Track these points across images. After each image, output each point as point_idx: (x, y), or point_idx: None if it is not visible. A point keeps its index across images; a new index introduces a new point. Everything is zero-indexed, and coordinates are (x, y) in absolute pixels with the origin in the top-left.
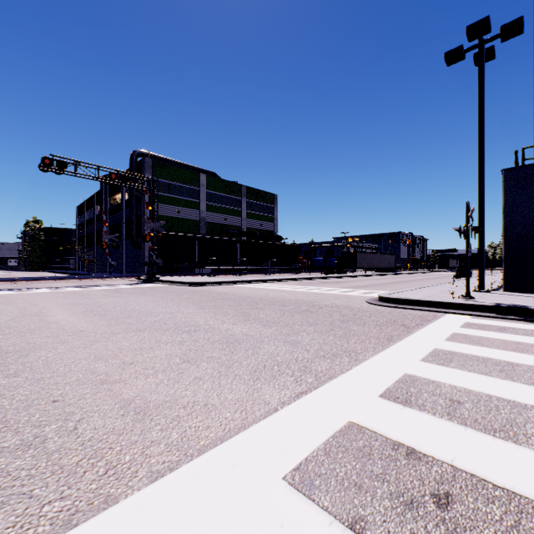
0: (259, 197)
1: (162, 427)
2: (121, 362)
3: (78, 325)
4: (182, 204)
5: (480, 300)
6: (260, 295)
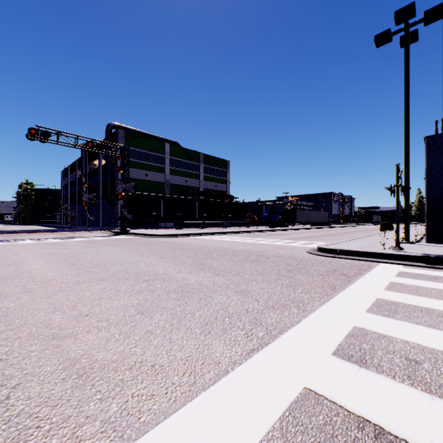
0: (214, 163)
1: (102, 396)
2: (77, 313)
3: (48, 275)
4: (149, 169)
5: (408, 251)
6: (215, 246)
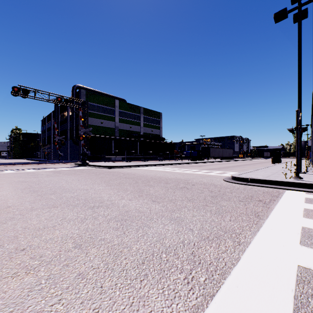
0: (151, 114)
1: None
2: (14, 247)
3: (9, 201)
4: (104, 118)
5: (306, 180)
6: (151, 175)
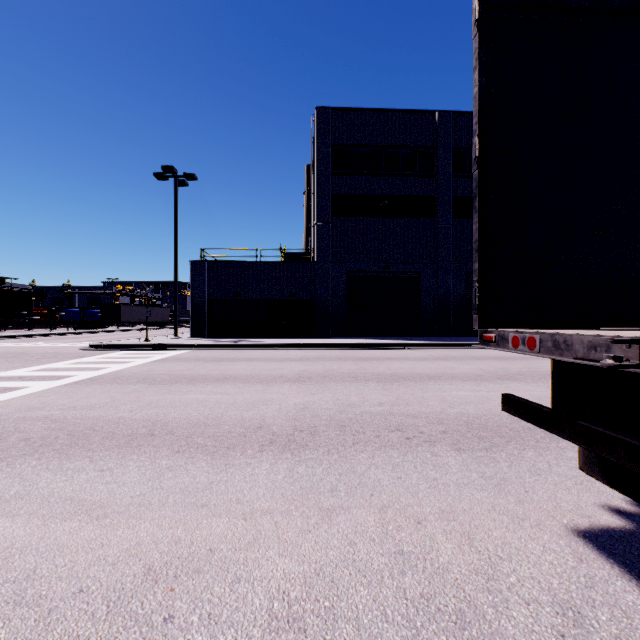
0: None
1: None
2: None
3: None
4: None
5: (154, 342)
6: None
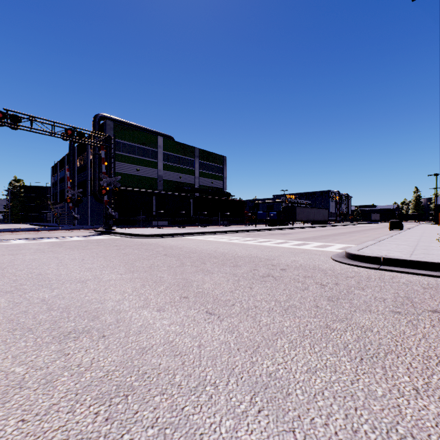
0: (210, 158)
1: None
2: None
3: None
4: (141, 163)
5: None
6: (209, 250)
